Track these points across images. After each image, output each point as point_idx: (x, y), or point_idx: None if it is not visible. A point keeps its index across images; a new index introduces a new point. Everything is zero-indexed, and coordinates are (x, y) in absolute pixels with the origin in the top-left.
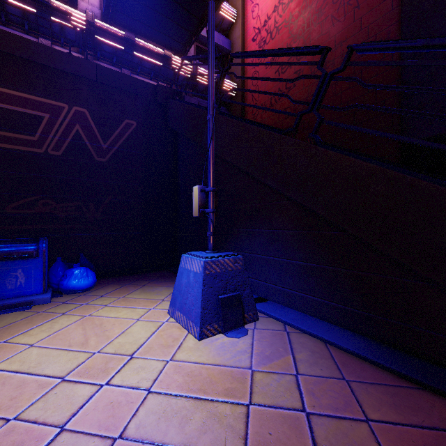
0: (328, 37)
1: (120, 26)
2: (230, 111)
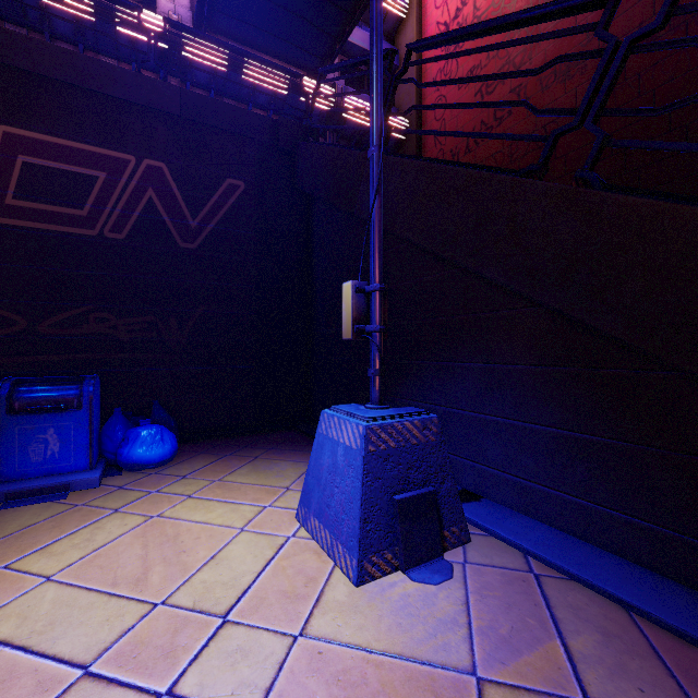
0: (574, 23)
1: (222, 34)
2: None
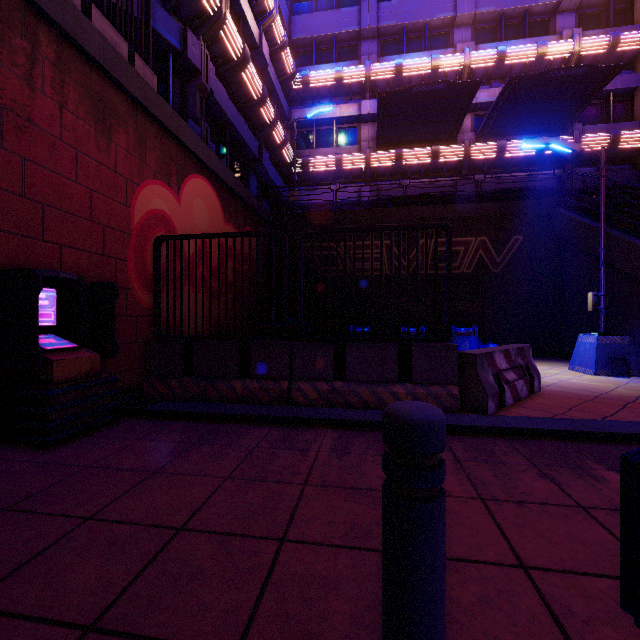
0: None
1: (491, 137)
2: (636, 168)
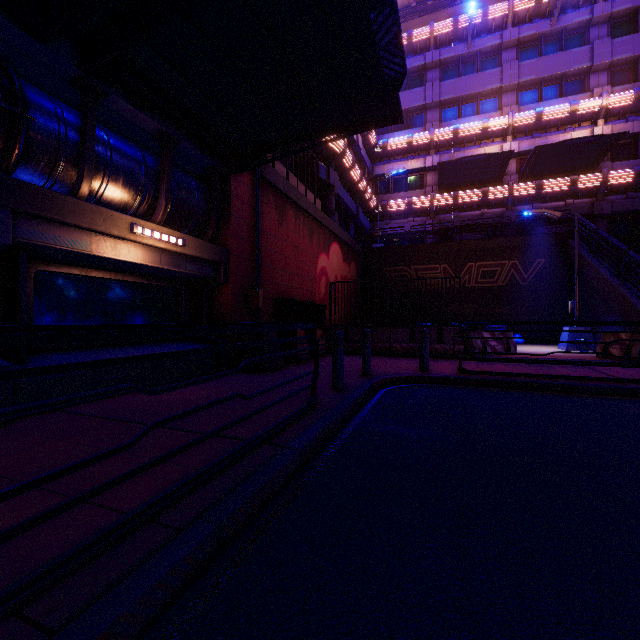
0: None
1: (532, 177)
2: None
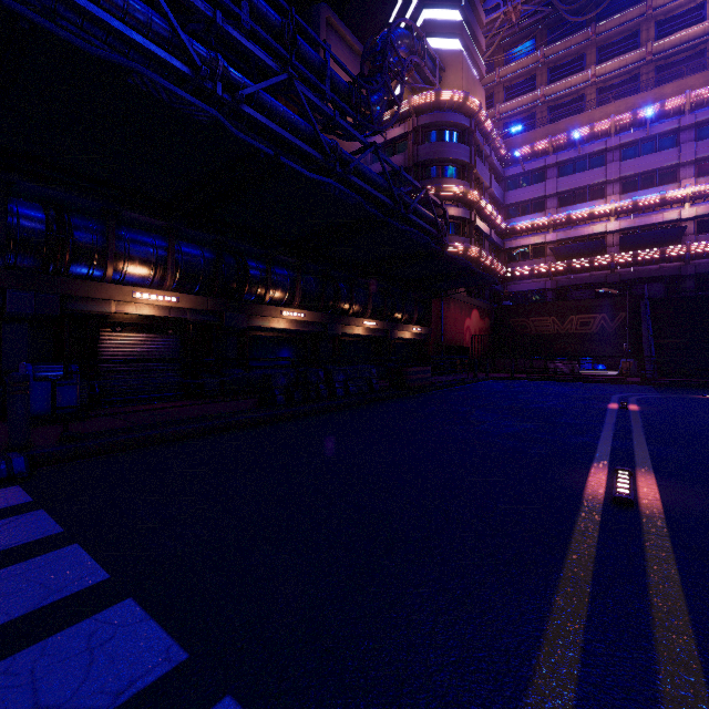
0: None
1: (630, 248)
2: None
